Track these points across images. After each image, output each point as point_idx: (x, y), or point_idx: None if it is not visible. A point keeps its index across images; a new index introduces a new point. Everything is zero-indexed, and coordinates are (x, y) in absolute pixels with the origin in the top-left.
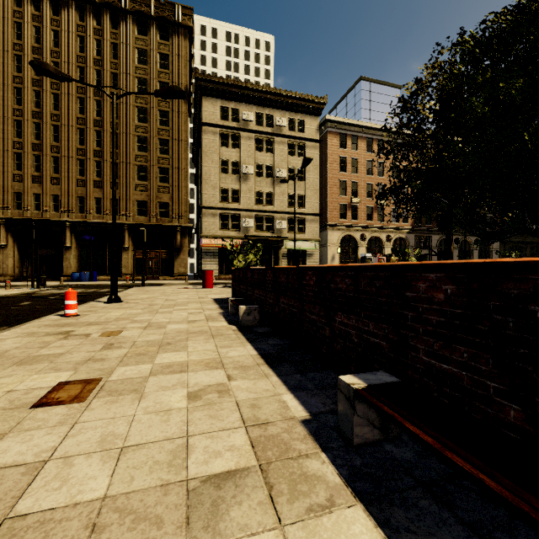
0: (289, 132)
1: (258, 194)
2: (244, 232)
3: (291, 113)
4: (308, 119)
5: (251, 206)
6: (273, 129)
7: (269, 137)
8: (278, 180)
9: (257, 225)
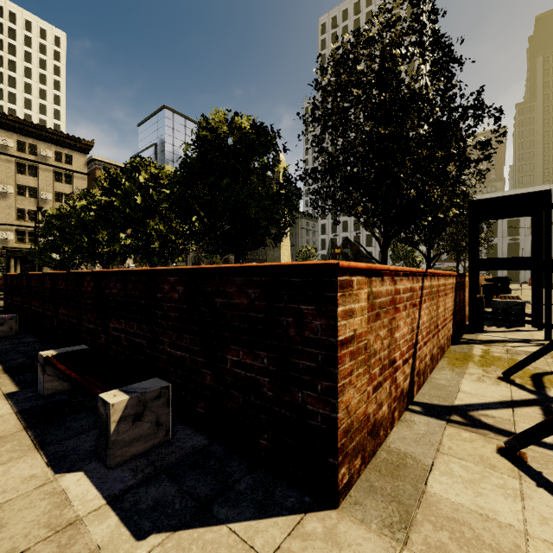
0: (55, 162)
1: (20, 211)
2: (3, 244)
3: (58, 147)
4: (76, 154)
5: (11, 221)
6: (37, 157)
7: (33, 164)
8: (43, 201)
9: (19, 237)
